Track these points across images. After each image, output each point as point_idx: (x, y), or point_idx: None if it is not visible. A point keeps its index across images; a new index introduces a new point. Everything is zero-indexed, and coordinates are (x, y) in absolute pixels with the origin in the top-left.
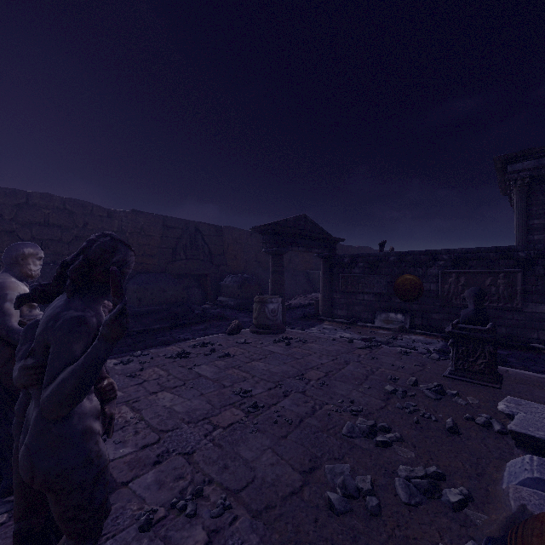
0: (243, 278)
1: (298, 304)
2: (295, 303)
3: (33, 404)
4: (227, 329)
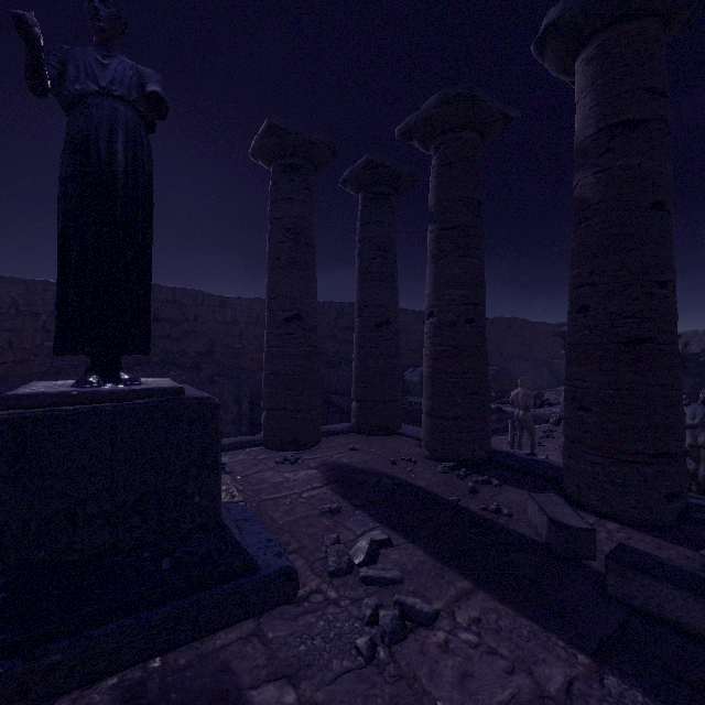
0: (494, 370)
1: (558, 399)
2: (554, 398)
3: (698, 431)
4: (552, 421)
